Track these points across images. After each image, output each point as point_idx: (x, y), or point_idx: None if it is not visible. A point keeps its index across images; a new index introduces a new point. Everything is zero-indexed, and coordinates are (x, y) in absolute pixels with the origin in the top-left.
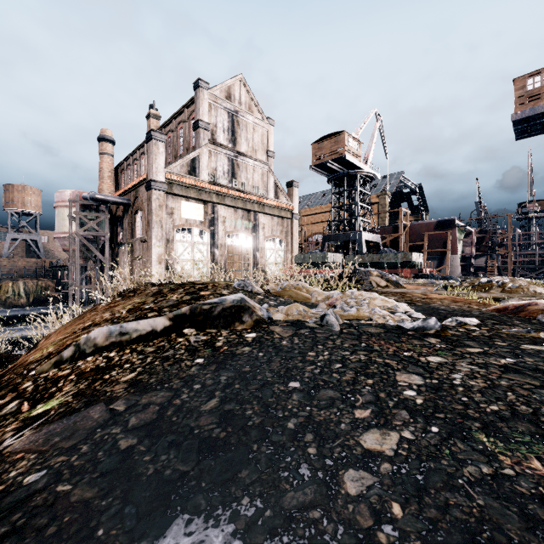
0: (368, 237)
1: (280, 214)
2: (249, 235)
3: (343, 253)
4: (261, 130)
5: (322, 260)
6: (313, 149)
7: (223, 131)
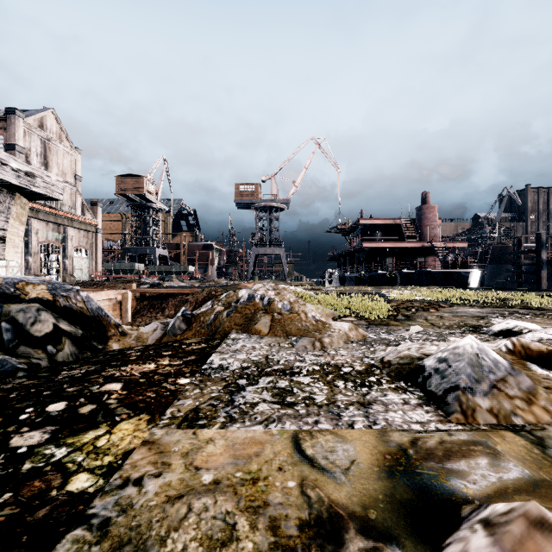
0: (160, 252)
1: (87, 228)
2: (59, 245)
3: (139, 262)
4: (70, 157)
5: (130, 268)
6: (117, 180)
7: (36, 155)
